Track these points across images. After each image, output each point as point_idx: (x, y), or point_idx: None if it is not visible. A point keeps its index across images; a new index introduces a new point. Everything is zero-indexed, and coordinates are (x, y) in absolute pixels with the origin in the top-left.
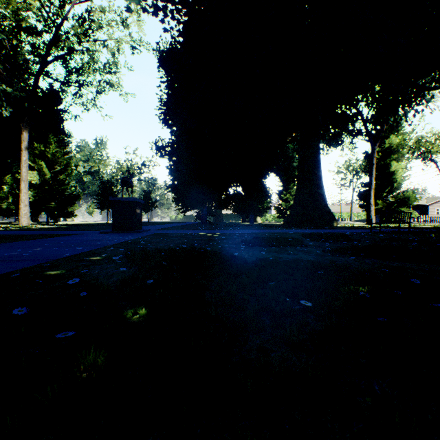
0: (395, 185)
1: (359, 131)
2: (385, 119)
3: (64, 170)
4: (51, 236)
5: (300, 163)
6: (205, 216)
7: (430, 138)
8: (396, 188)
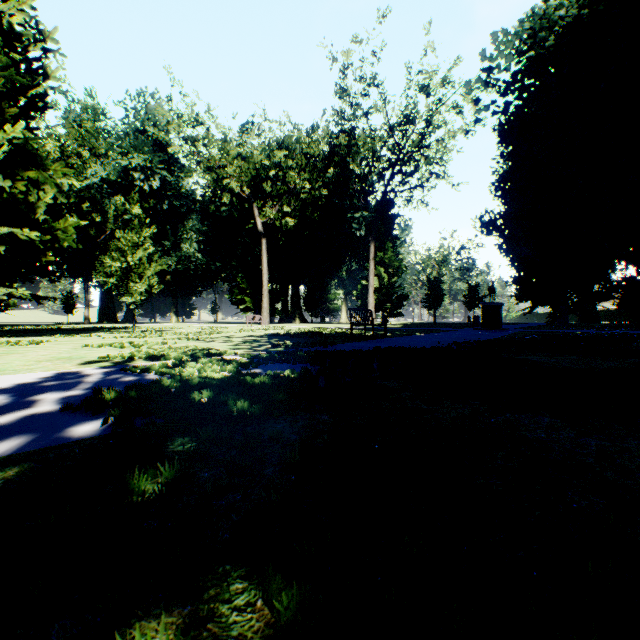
0: None
1: None
2: None
3: (395, 273)
4: (450, 330)
5: None
6: (565, 314)
7: None
8: None
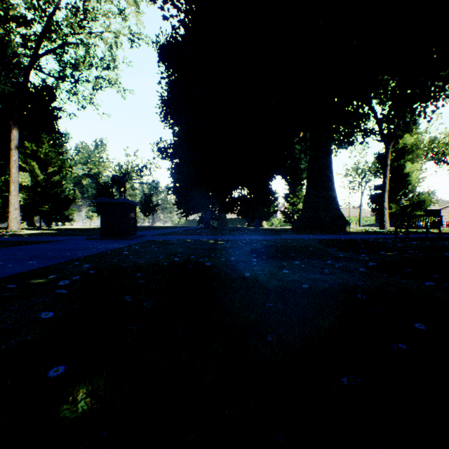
0: (410, 187)
1: (372, 130)
2: (402, 116)
3: (58, 172)
4: (23, 244)
5: (309, 163)
6: (209, 220)
7: (444, 139)
8: (410, 190)
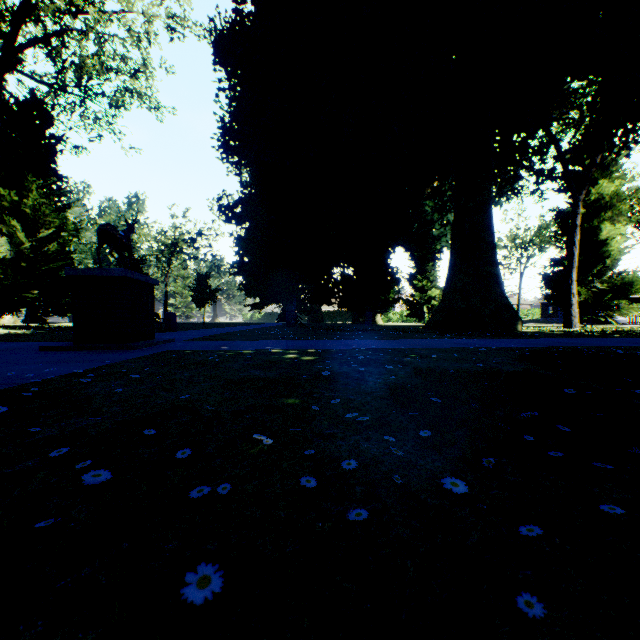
0: (608, 262)
1: (551, 172)
2: (608, 142)
3: (56, 237)
4: None
5: (456, 221)
6: (294, 313)
7: None
8: (609, 267)
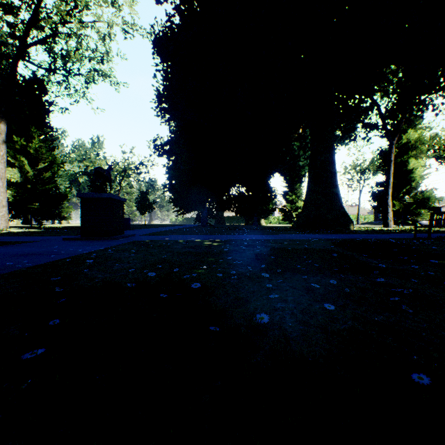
0: (413, 184)
1: (375, 125)
2: (408, 108)
3: (49, 168)
4: None
5: (311, 158)
6: (206, 218)
7: None
8: (414, 187)
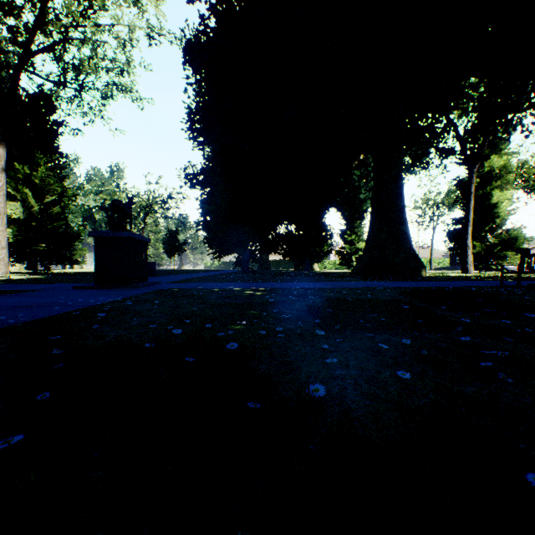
0: (498, 221)
1: (452, 149)
2: (492, 129)
3: (58, 201)
4: None
5: (375, 190)
6: (247, 262)
7: None
8: (499, 225)
